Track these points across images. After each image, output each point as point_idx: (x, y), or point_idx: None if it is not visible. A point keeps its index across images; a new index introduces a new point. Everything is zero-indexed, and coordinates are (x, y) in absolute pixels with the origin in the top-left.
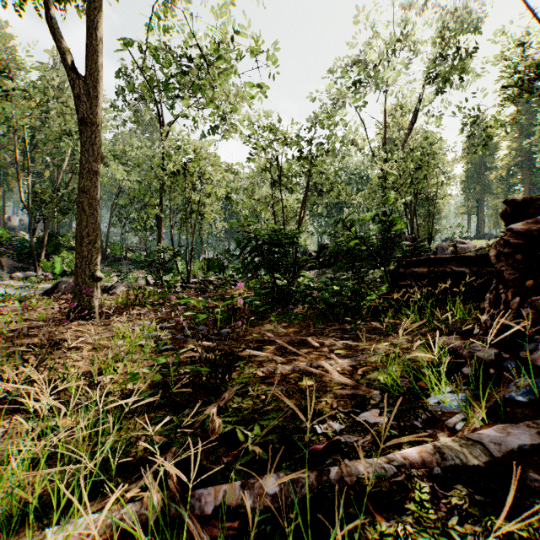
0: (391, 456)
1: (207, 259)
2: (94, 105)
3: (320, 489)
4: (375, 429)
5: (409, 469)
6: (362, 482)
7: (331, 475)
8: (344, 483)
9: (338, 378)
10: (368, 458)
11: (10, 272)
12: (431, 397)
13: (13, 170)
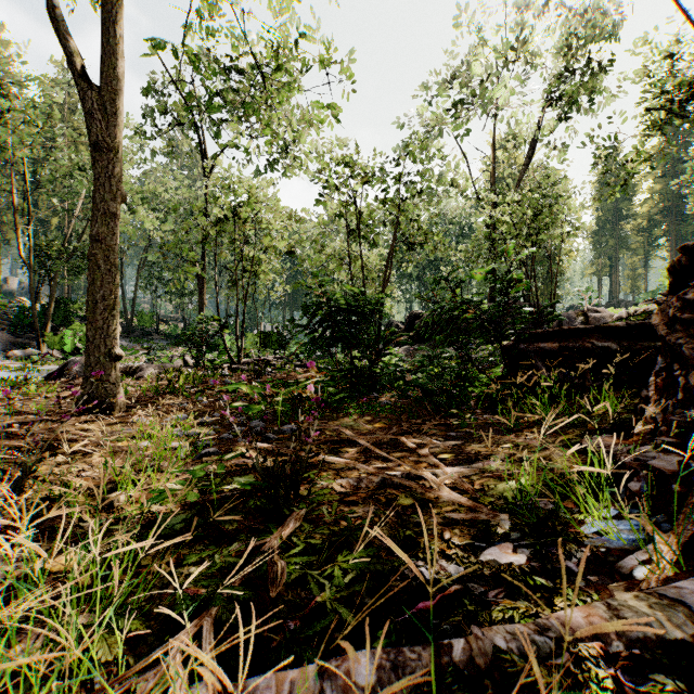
0: (544, 622)
1: (264, 332)
2: (112, 124)
3: (439, 678)
4: (511, 574)
5: (575, 645)
6: (504, 666)
7: (454, 653)
8: (476, 667)
9: (449, 495)
10: (506, 623)
11: (5, 350)
12: (587, 526)
13: (10, 216)
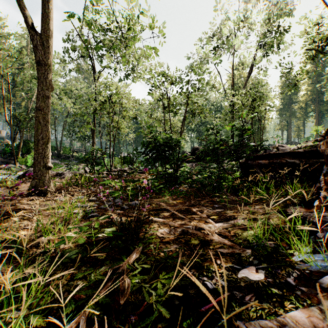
0: (282, 319)
1: (123, 156)
2: (47, 52)
3: None
4: (257, 286)
5: None
6: None
7: None
8: None
9: (218, 239)
10: (258, 318)
11: None
12: (296, 257)
13: (2, 101)
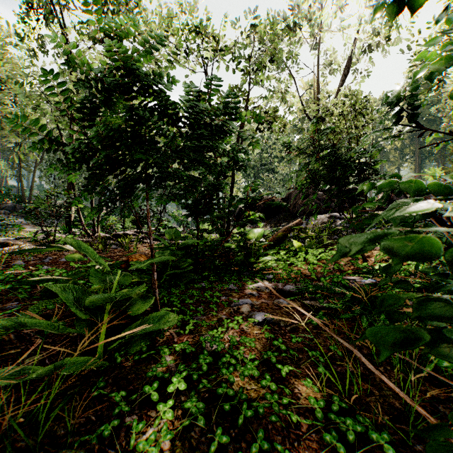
0: None
1: None
2: None
3: None
4: None
5: None
6: None
7: None
8: None
9: None
10: None
11: None
12: None
13: None
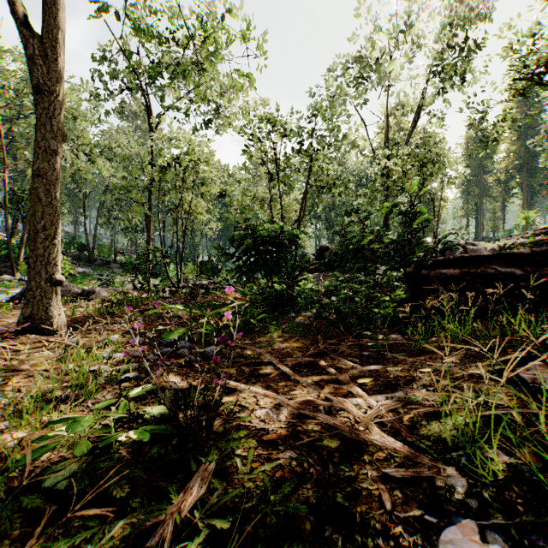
0: None
1: (200, 262)
2: (53, 69)
3: None
4: None
5: None
6: None
7: None
8: None
9: (381, 439)
10: None
11: None
12: None
13: None
